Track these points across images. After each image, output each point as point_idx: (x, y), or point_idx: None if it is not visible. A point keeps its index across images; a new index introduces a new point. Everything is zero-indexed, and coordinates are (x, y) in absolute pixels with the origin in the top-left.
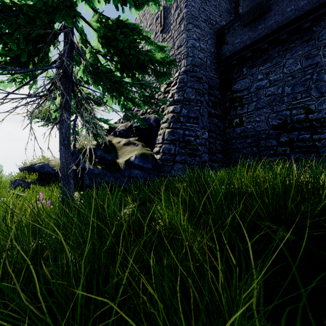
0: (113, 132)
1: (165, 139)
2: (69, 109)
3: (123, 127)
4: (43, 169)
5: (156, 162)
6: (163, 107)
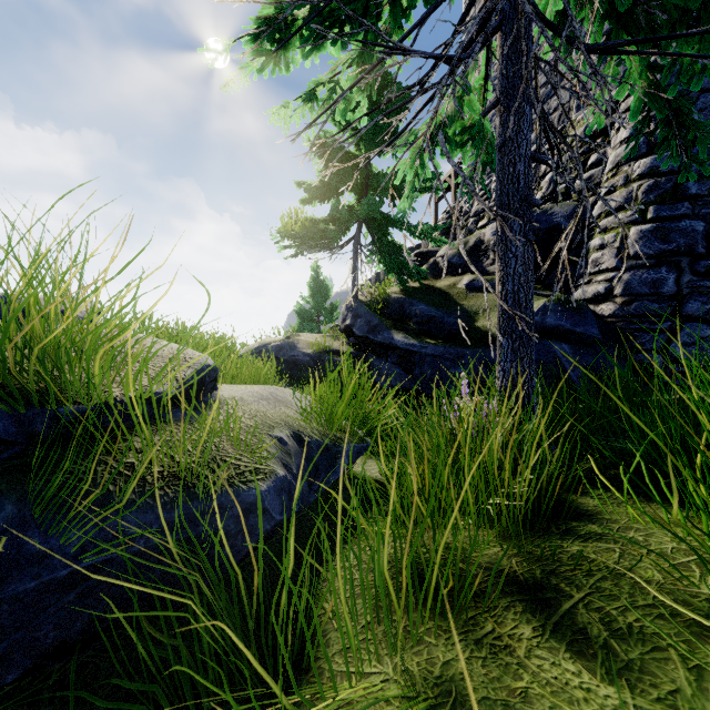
0: (428, 266)
1: (633, 254)
2: (530, 100)
3: (454, 251)
4: (284, 354)
5: (603, 323)
6: (587, 176)
